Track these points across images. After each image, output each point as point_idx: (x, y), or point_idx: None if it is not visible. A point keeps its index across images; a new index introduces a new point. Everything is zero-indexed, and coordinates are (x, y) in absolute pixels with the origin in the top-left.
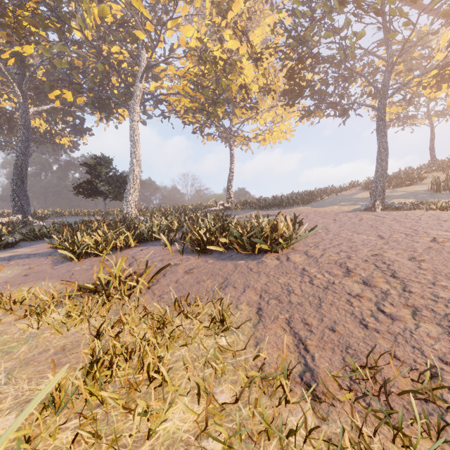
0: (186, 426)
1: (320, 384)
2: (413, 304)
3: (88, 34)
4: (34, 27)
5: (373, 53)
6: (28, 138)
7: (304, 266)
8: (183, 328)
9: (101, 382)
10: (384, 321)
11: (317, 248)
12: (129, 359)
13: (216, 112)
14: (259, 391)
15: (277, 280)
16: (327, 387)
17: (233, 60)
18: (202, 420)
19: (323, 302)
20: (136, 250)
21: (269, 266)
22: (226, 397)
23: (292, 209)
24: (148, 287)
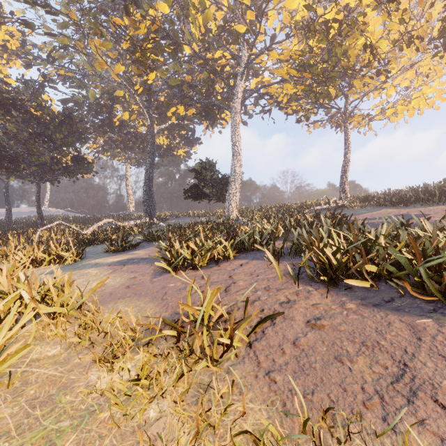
0: None
1: None
2: None
3: (195, 47)
4: (155, 55)
5: None
6: (153, 153)
7: None
8: None
9: None
10: None
11: None
12: None
13: (327, 91)
14: None
15: None
16: None
17: (352, 17)
18: None
19: None
20: (234, 265)
21: None
22: None
23: None
24: (248, 343)
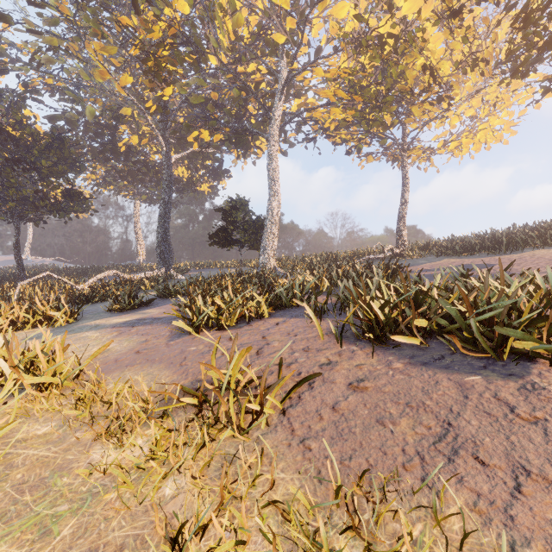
0: None
1: None
2: None
3: (223, 58)
4: (172, 65)
5: None
6: (170, 188)
7: None
8: None
9: None
10: None
11: None
12: None
13: (382, 118)
14: None
15: None
16: None
17: (409, 32)
18: None
19: None
20: (269, 324)
21: None
22: None
23: (521, 254)
24: (281, 410)
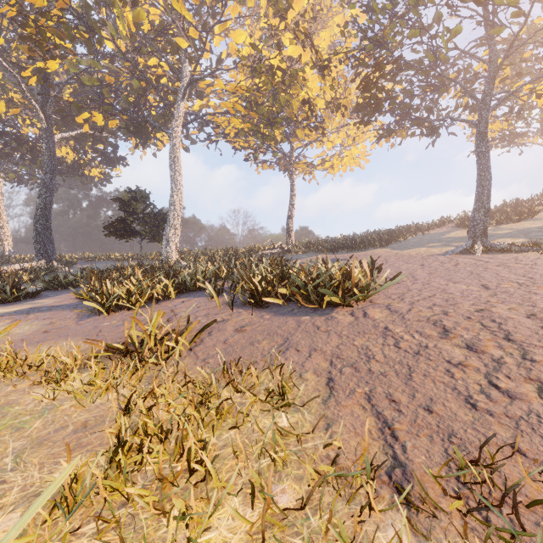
0: (236, 538)
1: (416, 485)
2: (537, 377)
3: (121, 44)
4: (59, 38)
5: (471, 54)
6: (53, 170)
7: (386, 324)
8: (232, 403)
9: (128, 472)
10: (499, 400)
11: (402, 301)
12: (164, 443)
13: (274, 134)
14: (332, 493)
15: (352, 342)
16: (425, 490)
17: (293, 69)
18: (257, 531)
19: (413, 372)
20: (176, 302)
21: (341, 324)
22: (289, 499)
23: (367, 251)
24: (189, 349)
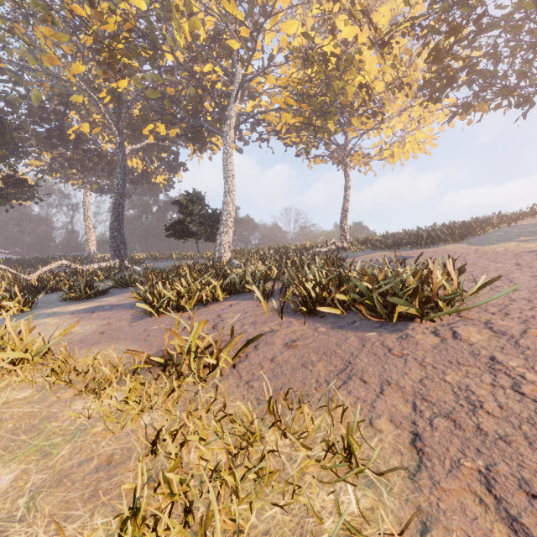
0: None
1: None
2: None
3: (179, 56)
4: (128, 58)
5: None
6: (124, 179)
7: (491, 351)
8: (279, 456)
9: None
10: None
11: (508, 317)
12: (187, 515)
13: (327, 126)
14: None
15: (442, 377)
16: None
17: (349, 53)
18: None
19: None
20: (224, 305)
21: (422, 347)
22: None
23: (436, 248)
24: (232, 365)
